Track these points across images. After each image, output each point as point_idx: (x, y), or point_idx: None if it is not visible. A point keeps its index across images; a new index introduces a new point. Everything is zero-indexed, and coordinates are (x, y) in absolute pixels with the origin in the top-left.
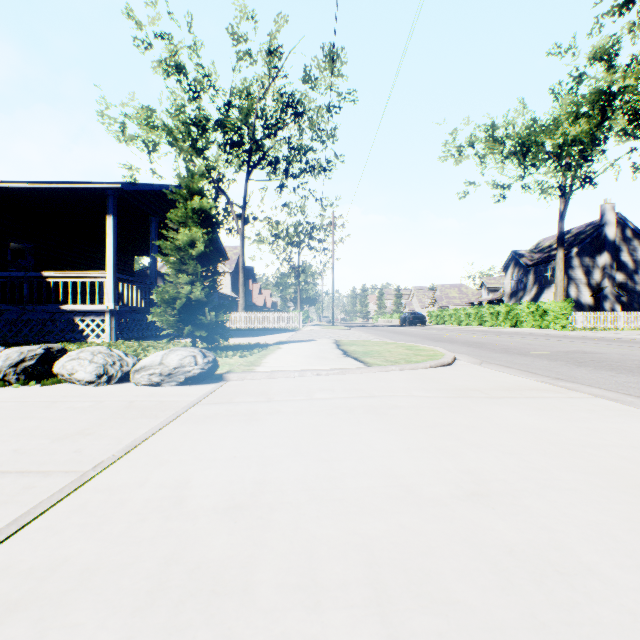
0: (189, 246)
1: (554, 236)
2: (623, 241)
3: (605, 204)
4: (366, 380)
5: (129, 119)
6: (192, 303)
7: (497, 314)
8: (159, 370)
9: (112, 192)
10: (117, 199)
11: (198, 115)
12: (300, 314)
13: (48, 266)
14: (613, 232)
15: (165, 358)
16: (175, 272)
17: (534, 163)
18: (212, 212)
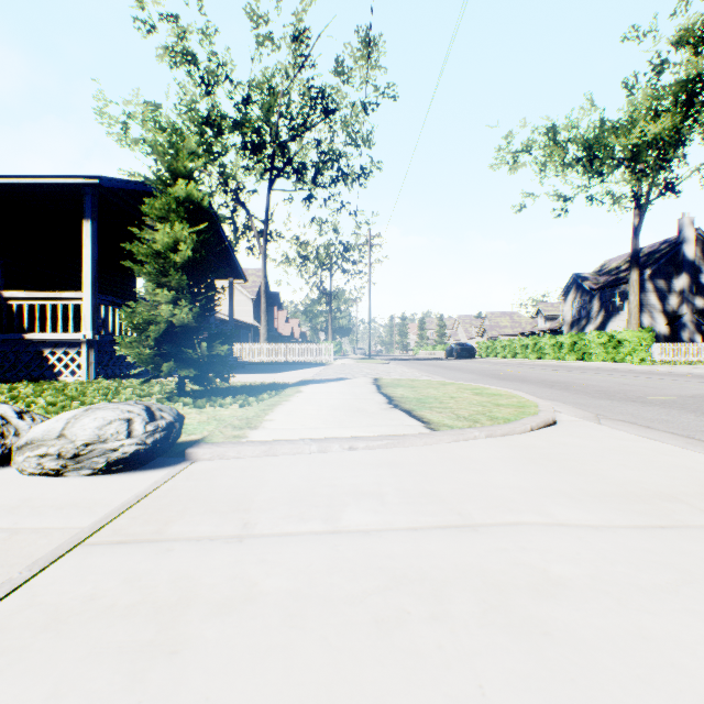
0: (172, 250)
1: (622, 256)
2: (703, 261)
3: (683, 218)
4: (439, 465)
5: (132, 118)
6: (177, 330)
7: (559, 345)
8: (56, 448)
9: (90, 190)
10: (99, 201)
11: (212, 114)
12: (331, 345)
13: (24, 287)
14: (692, 251)
15: (71, 425)
16: (156, 287)
17: (602, 170)
18: (205, 204)
